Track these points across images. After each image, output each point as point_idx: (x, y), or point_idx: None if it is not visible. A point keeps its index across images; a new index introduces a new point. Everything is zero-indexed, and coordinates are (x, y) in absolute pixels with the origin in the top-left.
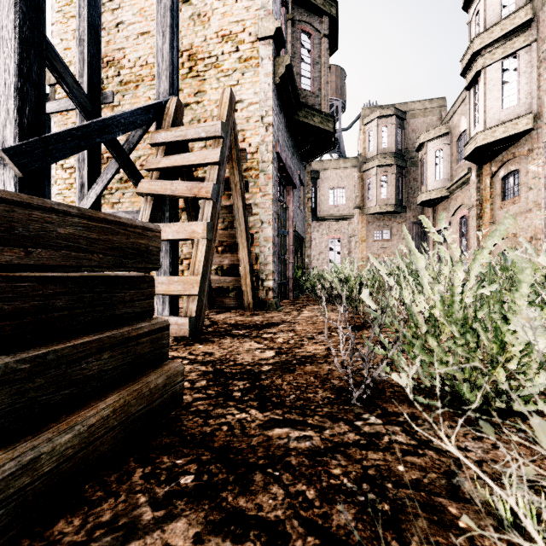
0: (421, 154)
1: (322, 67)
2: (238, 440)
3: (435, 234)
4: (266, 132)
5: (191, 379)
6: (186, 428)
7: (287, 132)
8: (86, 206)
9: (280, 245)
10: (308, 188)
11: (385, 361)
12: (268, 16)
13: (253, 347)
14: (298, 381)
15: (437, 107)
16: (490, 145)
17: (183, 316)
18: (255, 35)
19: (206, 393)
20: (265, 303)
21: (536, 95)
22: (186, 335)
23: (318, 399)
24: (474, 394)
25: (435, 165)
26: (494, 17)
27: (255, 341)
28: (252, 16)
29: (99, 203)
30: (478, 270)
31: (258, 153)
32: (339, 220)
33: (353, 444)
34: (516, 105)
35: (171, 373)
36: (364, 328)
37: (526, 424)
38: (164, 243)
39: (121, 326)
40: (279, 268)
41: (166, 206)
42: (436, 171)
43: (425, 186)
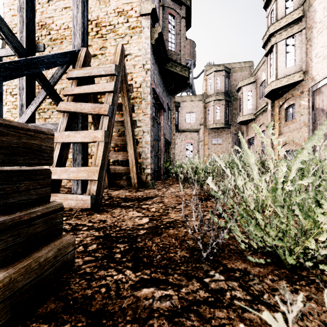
0: (239, 94)
1: (181, 37)
2: (112, 303)
3: (264, 138)
4: (146, 74)
5: (86, 243)
6: (71, 292)
7: (160, 76)
8: (24, 119)
9: (155, 146)
10: (173, 112)
11: (225, 231)
12: (147, 1)
13: (135, 215)
14: (163, 243)
15: (248, 67)
16: (279, 89)
17: (87, 194)
18: (139, 12)
19: (94, 256)
20: (145, 183)
21: (305, 60)
22: (88, 207)
23: (177, 258)
24: (292, 258)
25: (247, 100)
26: (281, 14)
27: (136, 211)
28: (137, 0)
29: (34, 118)
30: (298, 166)
31: (141, 87)
32: (192, 132)
33: (203, 302)
34: (294, 66)
35: (62, 245)
36: (208, 200)
37: (325, 275)
38: (77, 144)
39: (15, 211)
40: (155, 161)
41: (79, 120)
42: (248, 104)
43: (241, 112)
